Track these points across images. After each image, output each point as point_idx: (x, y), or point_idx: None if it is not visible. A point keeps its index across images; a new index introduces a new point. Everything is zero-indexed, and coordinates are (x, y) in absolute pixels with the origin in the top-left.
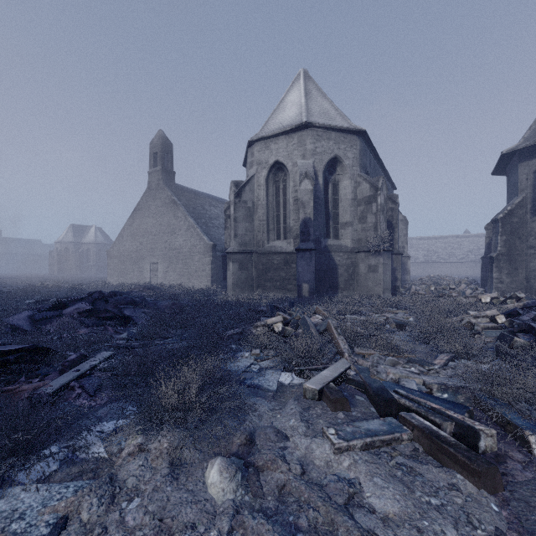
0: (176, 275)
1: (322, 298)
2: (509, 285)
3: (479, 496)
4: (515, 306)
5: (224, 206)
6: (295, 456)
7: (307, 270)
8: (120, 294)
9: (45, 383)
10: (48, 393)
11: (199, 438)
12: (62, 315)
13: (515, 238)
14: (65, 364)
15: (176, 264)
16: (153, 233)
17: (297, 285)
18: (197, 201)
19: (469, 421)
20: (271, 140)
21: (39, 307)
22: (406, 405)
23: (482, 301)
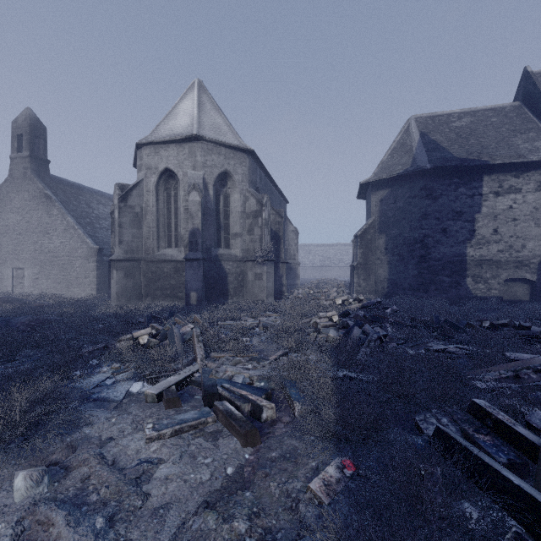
0: (50, 283)
1: (210, 305)
2: (365, 288)
3: (241, 450)
4: (357, 307)
5: None
6: (111, 451)
7: (195, 279)
8: None
9: None
10: None
11: (17, 455)
12: None
13: (368, 251)
14: None
15: (50, 269)
16: (17, 231)
17: (185, 293)
18: (80, 197)
19: (260, 400)
20: (161, 146)
21: None
22: (225, 396)
23: (336, 303)
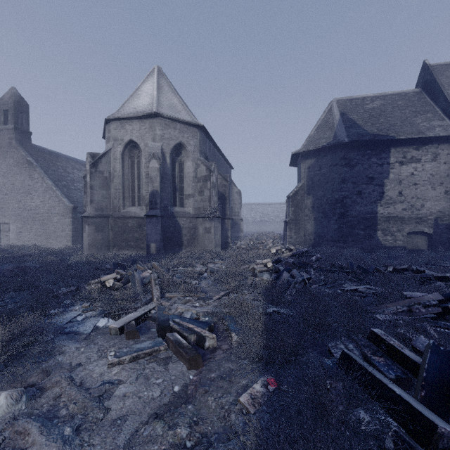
0: (32, 236)
1: (167, 254)
2: (295, 239)
3: (186, 372)
4: (288, 255)
5: None
6: (79, 375)
7: (155, 233)
8: None
9: None
10: None
11: (1, 379)
12: None
13: (298, 209)
14: None
15: (32, 224)
16: (4, 192)
17: (146, 244)
18: (58, 163)
19: (203, 332)
20: (126, 121)
21: None
22: (175, 328)
23: (271, 252)
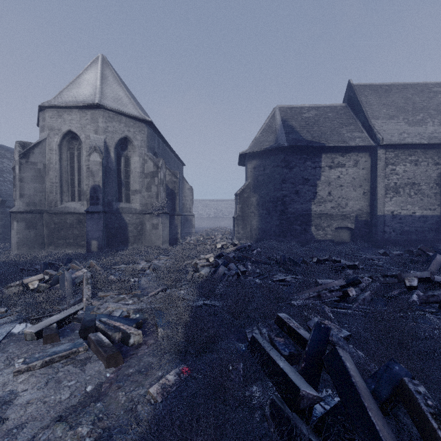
0: None
1: (110, 252)
2: (243, 234)
3: (103, 371)
4: (232, 249)
5: None
6: None
7: (96, 229)
8: None
9: None
10: None
11: None
12: None
13: (245, 206)
14: None
15: None
16: None
17: (87, 242)
18: None
19: (129, 329)
20: (64, 110)
21: None
22: (101, 328)
23: (217, 247)
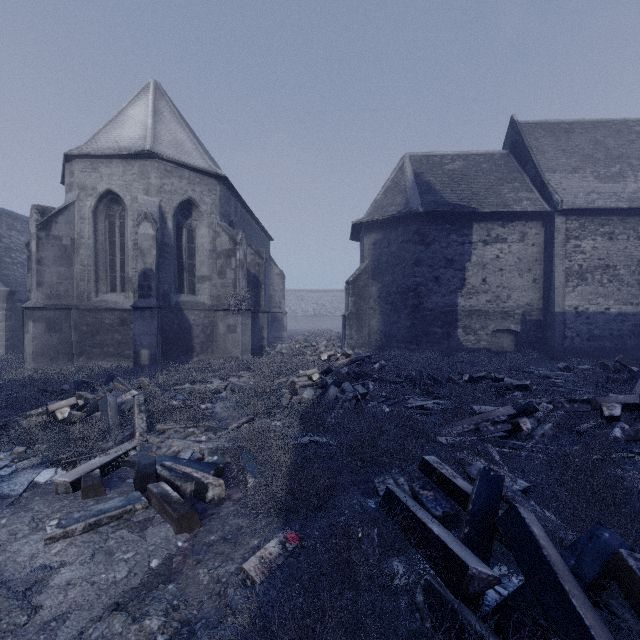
0: None
1: (167, 365)
2: (357, 341)
3: (173, 538)
4: (344, 362)
5: None
6: None
7: (148, 333)
8: None
9: None
10: None
11: None
12: None
13: (361, 299)
14: None
15: None
16: None
17: (134, 351)
18: None
19: (206, 478)
20: (101, 161)
21: None
22: (164, 476)
23: (322, 359)
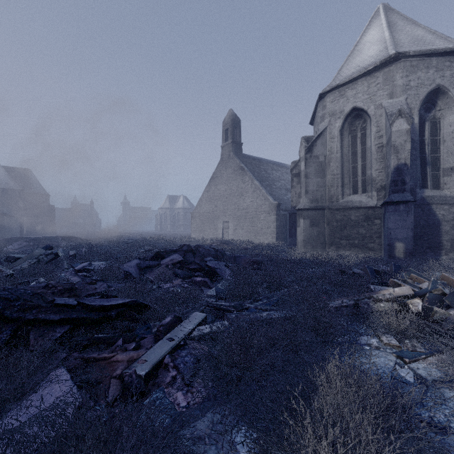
0: (243, 232)
1: (426, 261)
2: None
3: None
4: None
5: (283, 169)
6: None
7: (402, 227)
8: (203, 247)
9: (139, 355)
10: (139, 375)
11: None
12: (160, 265)
13: None
14: (160, 329)
15: (243, 222)
16: (225, 196)
17: (388, 243)
18: (260, 166)
19: None
20: (347, 86)
21: (145, 256)
22: None
23: None
